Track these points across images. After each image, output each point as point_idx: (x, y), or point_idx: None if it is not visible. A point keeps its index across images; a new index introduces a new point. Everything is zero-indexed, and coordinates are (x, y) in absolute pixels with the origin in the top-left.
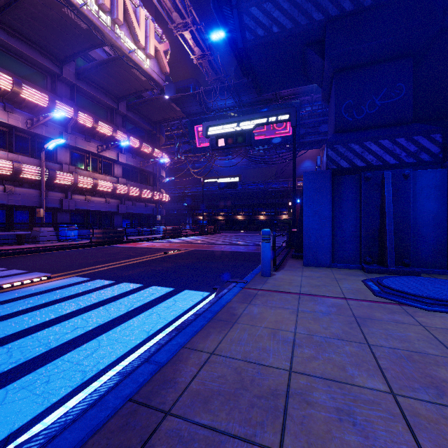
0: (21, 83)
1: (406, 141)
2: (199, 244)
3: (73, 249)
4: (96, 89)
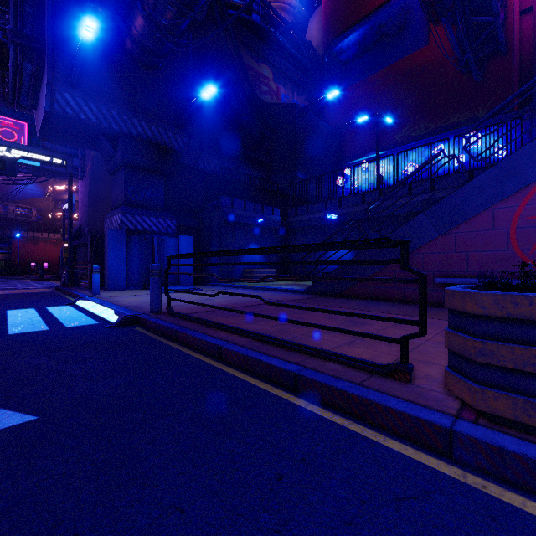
0: None
1: (162, 220)
2: None
3: None
4: None
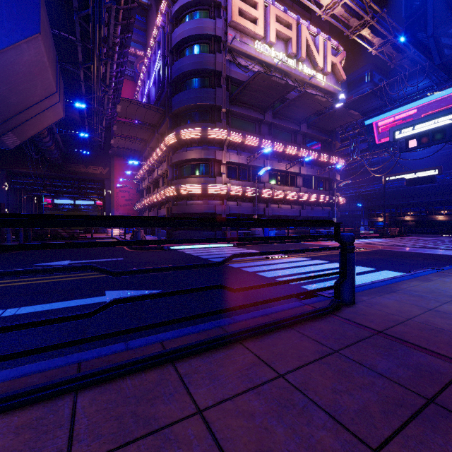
0: (246, 135)
1: None
2: (384, 246)
3: (277, 243)
4: (284, 121)
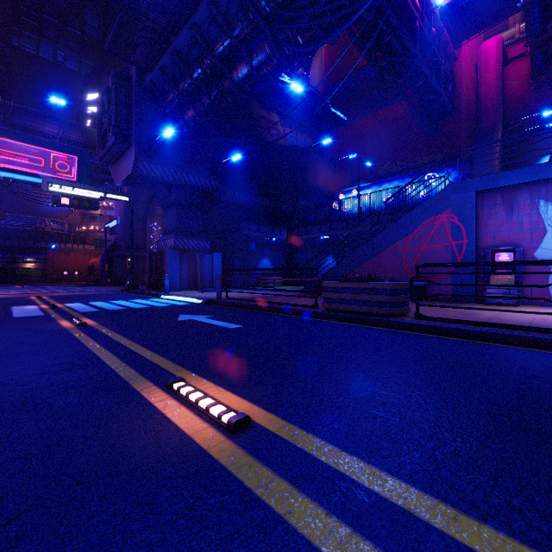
0: None
1: (201, 242)
2: (20, 294)
3: None
4: None
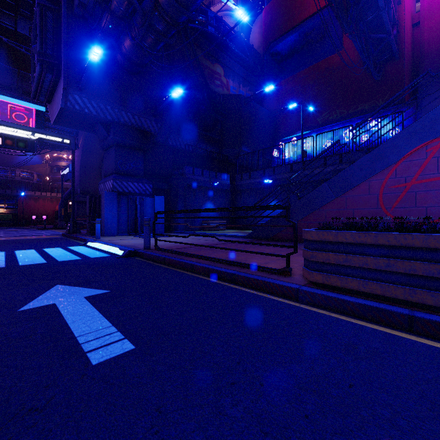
0: None
1: (142, 185)
2: None
3: None
4: None
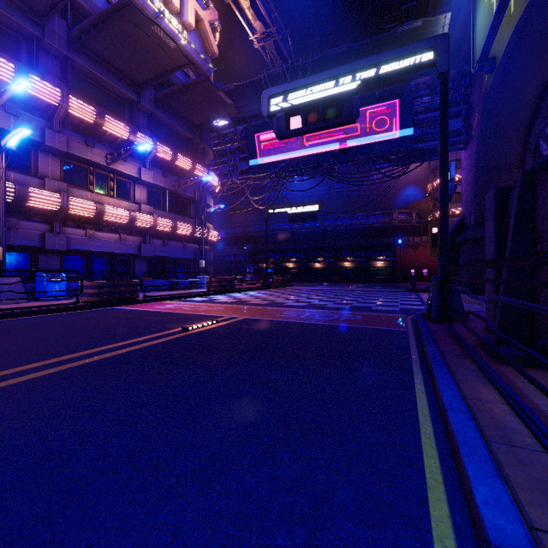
0: None
1: None
2: (258, 306)
3: (36, 315)
4: (104, 69)
